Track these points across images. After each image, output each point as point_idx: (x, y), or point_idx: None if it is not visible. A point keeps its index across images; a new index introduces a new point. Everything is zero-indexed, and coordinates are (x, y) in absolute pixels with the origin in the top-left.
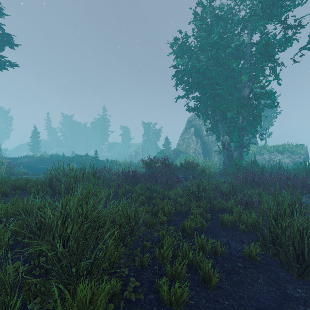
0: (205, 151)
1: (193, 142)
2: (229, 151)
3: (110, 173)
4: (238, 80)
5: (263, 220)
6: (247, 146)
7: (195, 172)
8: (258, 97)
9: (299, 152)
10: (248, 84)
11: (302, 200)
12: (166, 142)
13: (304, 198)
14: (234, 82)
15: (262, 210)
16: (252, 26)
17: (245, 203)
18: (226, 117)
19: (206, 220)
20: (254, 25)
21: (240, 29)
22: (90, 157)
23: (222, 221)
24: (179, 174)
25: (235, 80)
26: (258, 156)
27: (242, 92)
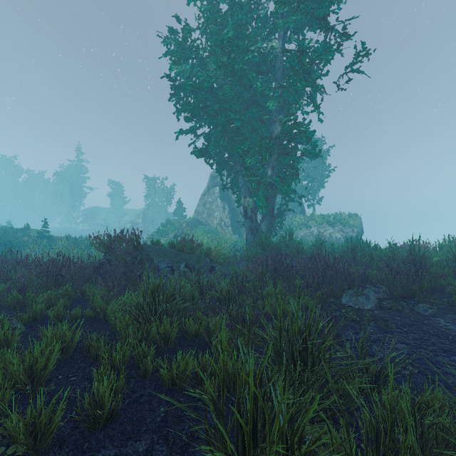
0: (235, 222)
1: (218, 208)
2: (254, 221)
3: (25, 264)
4: (266, 110)
5: (224, 391)
6: (281, 214)
7: (192, 257)
8: (291, 136)
9: (352, 224)
10: (279, 117)
11: (343, 301)
12: (178, 207)
13: (346, 297)
14: (261, 112)
15: (223, 366)
16: (280, 21)
17: (242, 320)
18: (248, 168)
19: (144, 373)
20: (283, 19)
21: (268, 31)
22: (33, 232)
23: (171, 377)
24: (161, 262)
25: (262, 109)
26: (305, 230)
27: (271, 129)
